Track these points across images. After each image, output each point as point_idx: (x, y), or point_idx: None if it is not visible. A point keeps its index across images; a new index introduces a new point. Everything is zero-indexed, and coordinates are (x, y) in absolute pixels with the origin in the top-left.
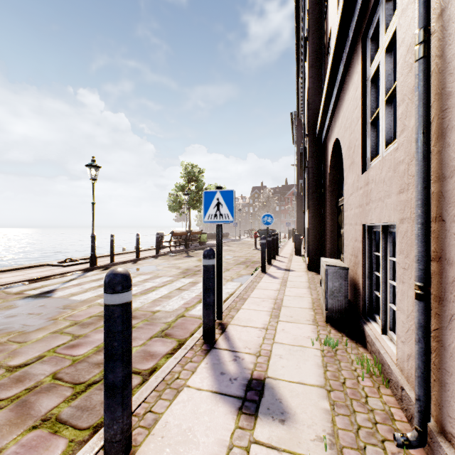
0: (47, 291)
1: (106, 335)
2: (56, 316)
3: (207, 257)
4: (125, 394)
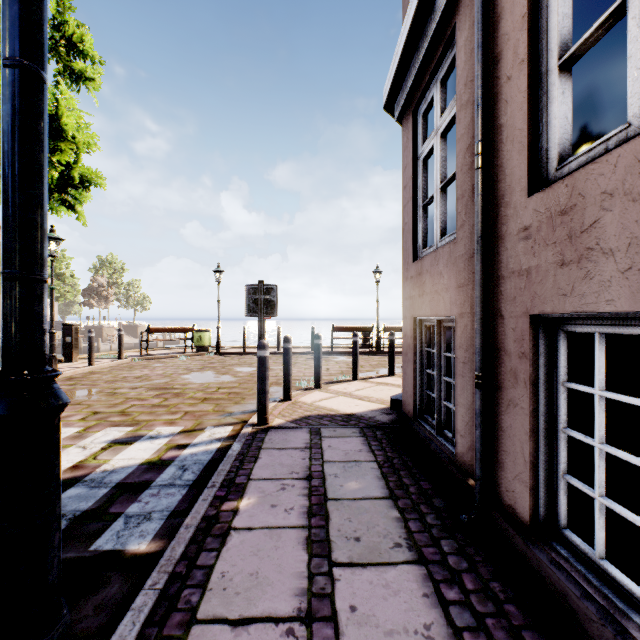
0: None
1: None
2: None
3: None
4: None
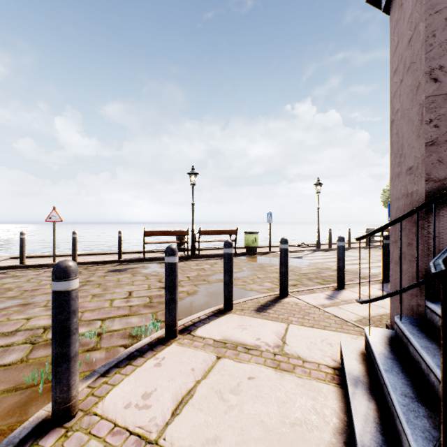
0: (298, 257)
1: (337, 253)
2: (308, 265)
3: (384, 239)
4: (343, 271)
